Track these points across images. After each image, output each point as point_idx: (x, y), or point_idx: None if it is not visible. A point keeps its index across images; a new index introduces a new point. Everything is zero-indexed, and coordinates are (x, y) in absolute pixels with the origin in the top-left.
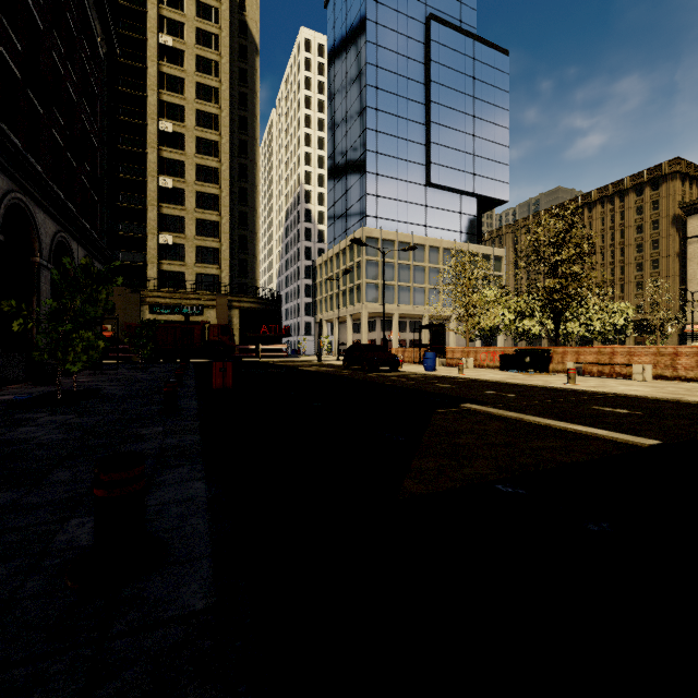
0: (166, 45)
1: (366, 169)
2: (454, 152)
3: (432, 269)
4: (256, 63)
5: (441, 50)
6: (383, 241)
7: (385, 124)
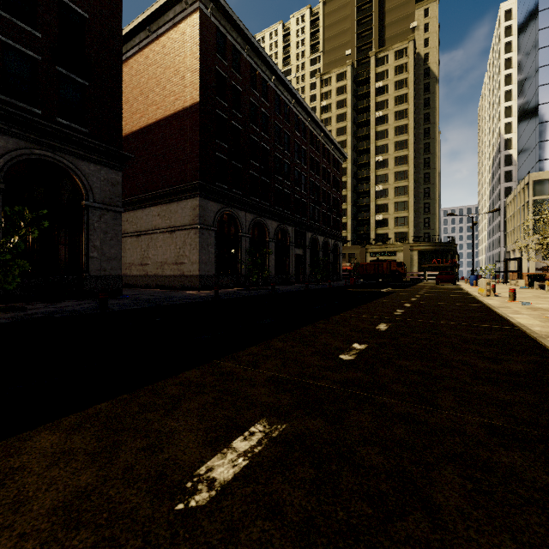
0: (379, 117)
1: (539, 121)
2: None
3: None
4: (436, 89)
5: None
6: None
7: None
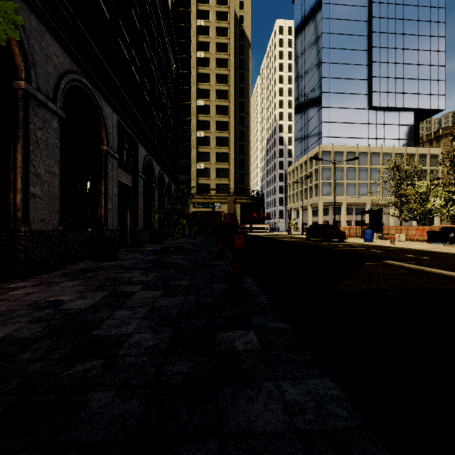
0: (200, 57)
1: (322, 105)
2: (392, 80)
3: (373, 169)
4: (249, 53)
5: (381, 7)
6: (334, 153)
7: (336, 72)
